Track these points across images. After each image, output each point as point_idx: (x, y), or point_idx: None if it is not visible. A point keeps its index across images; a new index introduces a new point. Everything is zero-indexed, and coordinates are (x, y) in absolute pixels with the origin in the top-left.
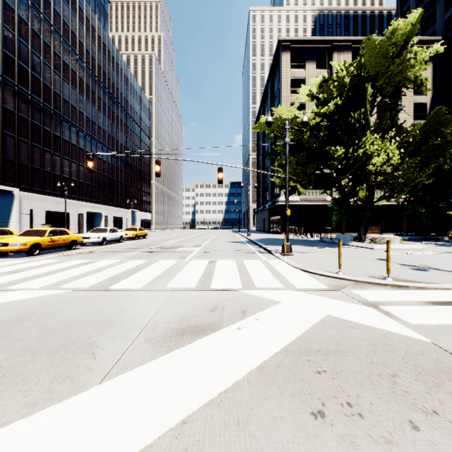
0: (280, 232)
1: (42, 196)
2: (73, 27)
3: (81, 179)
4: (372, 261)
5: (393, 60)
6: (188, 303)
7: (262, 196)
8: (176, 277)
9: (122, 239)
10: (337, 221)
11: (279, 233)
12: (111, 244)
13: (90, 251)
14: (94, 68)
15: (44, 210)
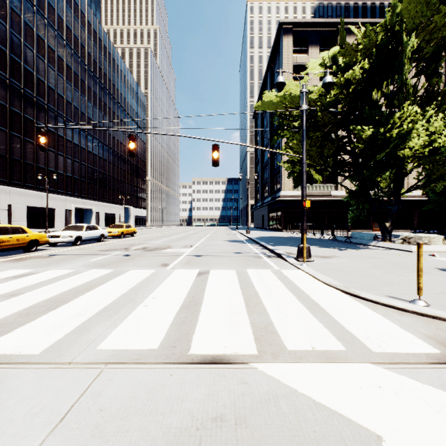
0: (281, 229)
1: (23, 190)
2: (59, 10)
3: (69, 172)
4: (436, 273)
5: (440, 6)
6: (112, 440)
7: (260, 192)
8: (133, 313)
9: (103, 237)
10: (353, 217)
11: (280, 230)
12: (88, 243)
13: (51, 254)
14: (84, 56)
15: (26, 206)
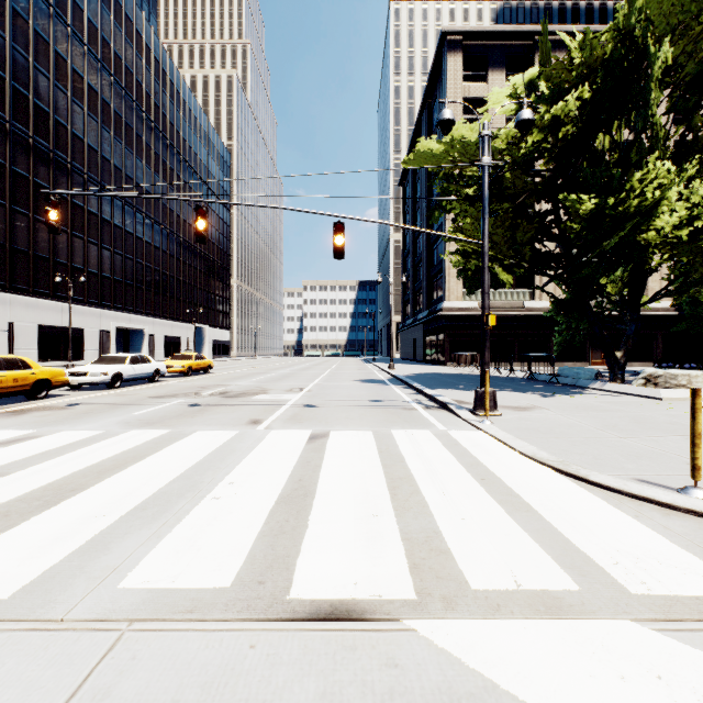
0: (444, 362)
1: (32, 300)
2: (90, 12)
3: (106, 271)
4: None
5: None
6: None
7: (411, 302)
8: (192, 513)
9: (159, 375)
10: (561, 342)
11: (442, 363)
12: (134, 384)
13: (70, 404)
14: (131, 85)
15: (36, 324)
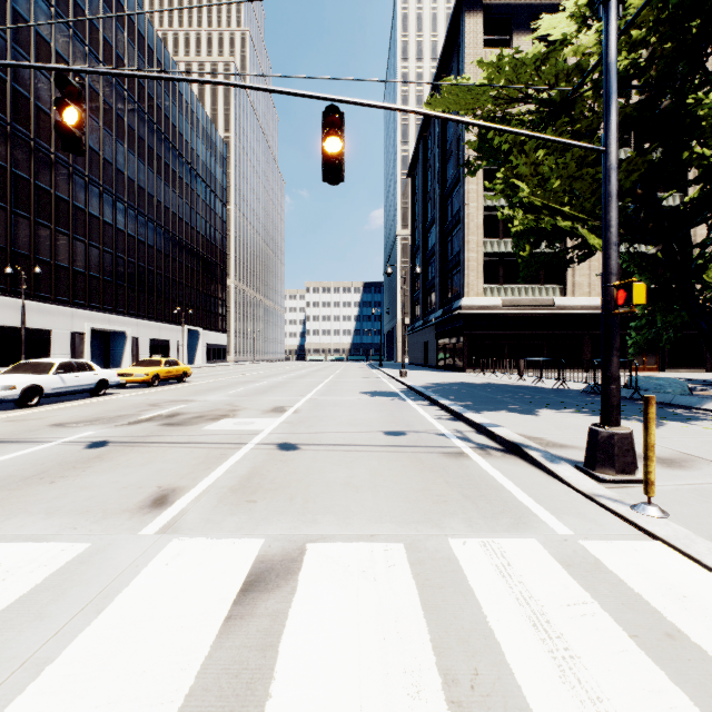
0: (461, 368)
1: None
2: None
3: (79, 265)
4: None
5: None
6: None
7: (422, 302)
8: None
9: (107, 386)
10: (638, 343)
11: (460, 370)
12: (67, 400)
13: None
14: (110, 59)
15: None
